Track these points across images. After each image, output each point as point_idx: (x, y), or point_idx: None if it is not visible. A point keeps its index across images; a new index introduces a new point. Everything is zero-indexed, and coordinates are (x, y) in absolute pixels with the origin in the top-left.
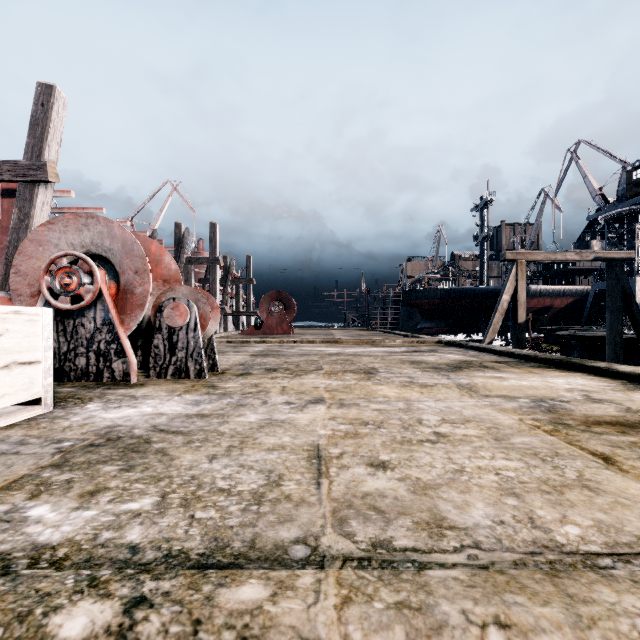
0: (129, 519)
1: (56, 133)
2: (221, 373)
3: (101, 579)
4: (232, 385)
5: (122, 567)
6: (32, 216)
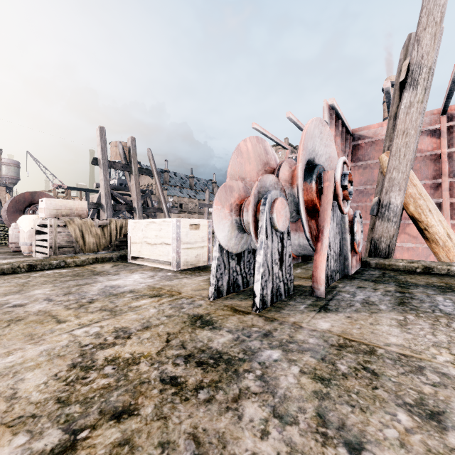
0: (33, 274)
1: (433, 15)
2: (236, 310)
3: (9, 264)
4: (141, 302)
5: (19, 273)
6: (396, 126)
